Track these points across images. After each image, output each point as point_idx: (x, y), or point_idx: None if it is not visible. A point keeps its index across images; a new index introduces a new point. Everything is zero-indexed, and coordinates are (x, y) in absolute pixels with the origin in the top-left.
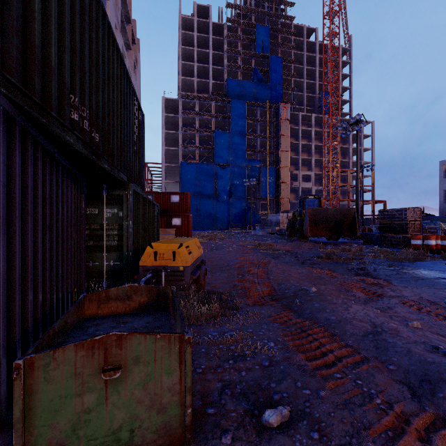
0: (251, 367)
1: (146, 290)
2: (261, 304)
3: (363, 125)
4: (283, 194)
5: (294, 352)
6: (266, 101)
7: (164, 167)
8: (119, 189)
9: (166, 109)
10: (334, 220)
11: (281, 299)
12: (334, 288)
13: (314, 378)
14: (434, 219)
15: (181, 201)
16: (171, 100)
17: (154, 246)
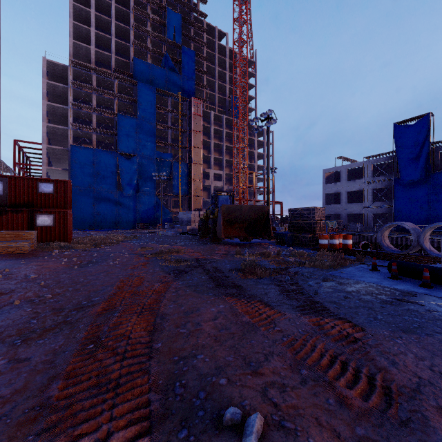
0: None
1: None
2: None
3: (273, 122)
4: (196, 191)
5: None
6: (178, 92)
7: (45, 149)
8: None
9: (49, 76)
10: (249, 219)
11: None
12: (288, 370)
13: None
14: None
15: (57, 191)
16: (56, 65)
17: None
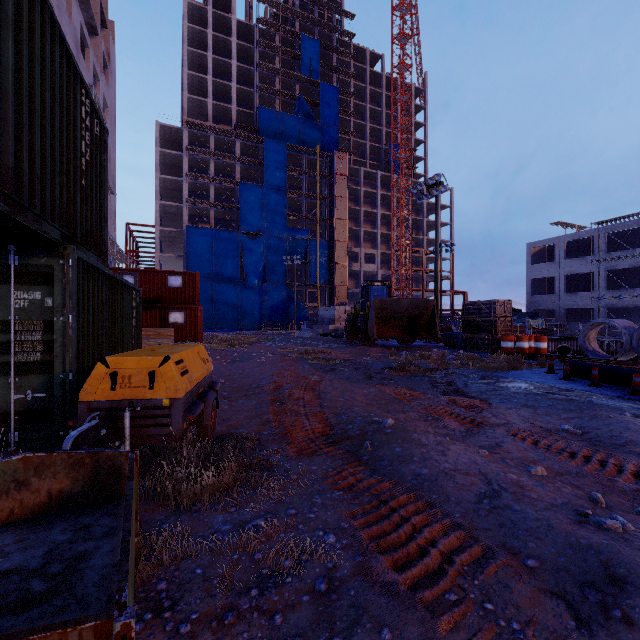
0: (293, 601)
1: (67, 463)
2: (311, 454)
3: (443, 189)
4: (340, 279)
5: (372, 553)
6: (316, 146)
7: (158, 232)
8: (45, 256)
9: (161, 142)
10: (409, 316)
11: (342, 441)
12: (418, 417)
13: (413, 612)
14: (521, 316)
15: (185, 285)
16: (169, 128)
17: (111, 362)
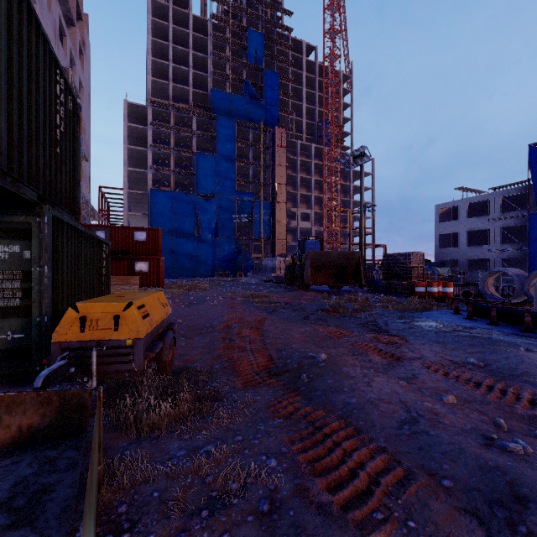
0: (239, 521)
1: (36, 401)
2: (256, 386)
3: (367, 159)
4: (280, 234)
5: (309, 476)
6: (260, 122)
7: (126, 194)
8: (24, 214)
9: (129, 117)
10: (338, 265)
11: (282, 373)
12: (346, 352)
13: (345, 531)
14: (431, 265)
15: (149, 239)
16: (136, 106)
17: (80, 307)
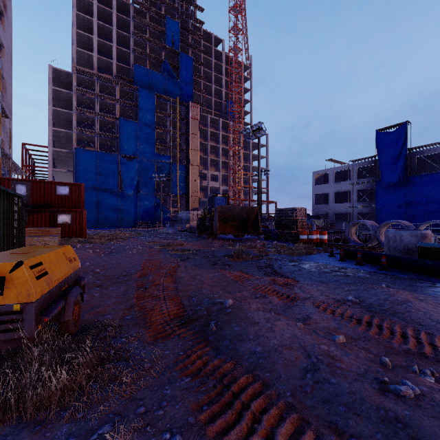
0: None
1: None
2: (166, 338)
3: (263, 133)
4: (194, 191)
5: None
6: (176, 97)
7: (50, 152)
8: None
9: (54, 82)
10: (241, 218)
11: (192, 322)
12: (250, 295)
13: None
14: (310, 217)
15: (72, 193)
16: (61, 72)
17: None
